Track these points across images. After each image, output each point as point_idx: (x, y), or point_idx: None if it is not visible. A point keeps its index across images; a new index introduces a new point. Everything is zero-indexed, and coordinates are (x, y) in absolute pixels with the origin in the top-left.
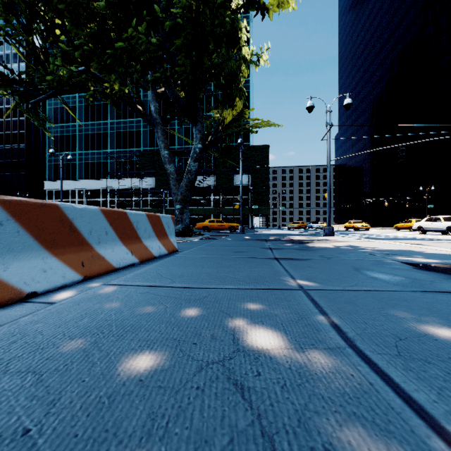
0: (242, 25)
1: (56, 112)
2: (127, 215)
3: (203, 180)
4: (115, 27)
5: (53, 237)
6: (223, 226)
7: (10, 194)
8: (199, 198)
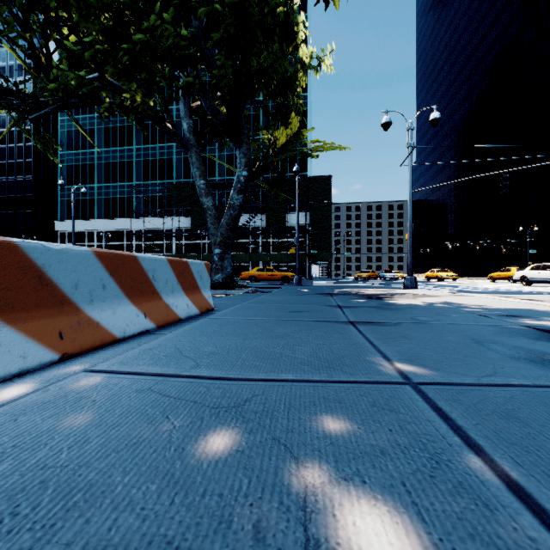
0: (299, 19)
1: (70, 136)
2: (137, 260)
3: (249, 219)
4: (136, 20)
5: (5, 294)
6: (274, 276)
7: (15, 236)
8: (245, 241)
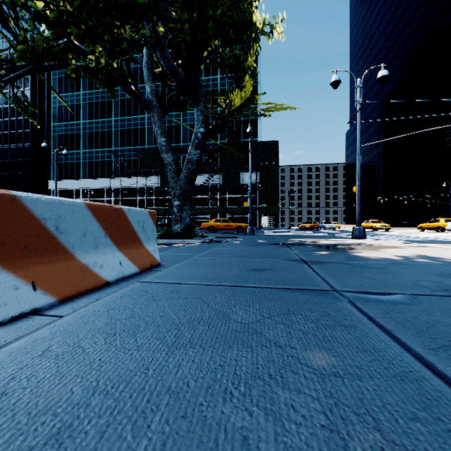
0: None
1: (61, 110)
2: (20, 202)
3: (209, 178)
4: None
5: None
6: (229, 226)
7: None
8: (205, 197)
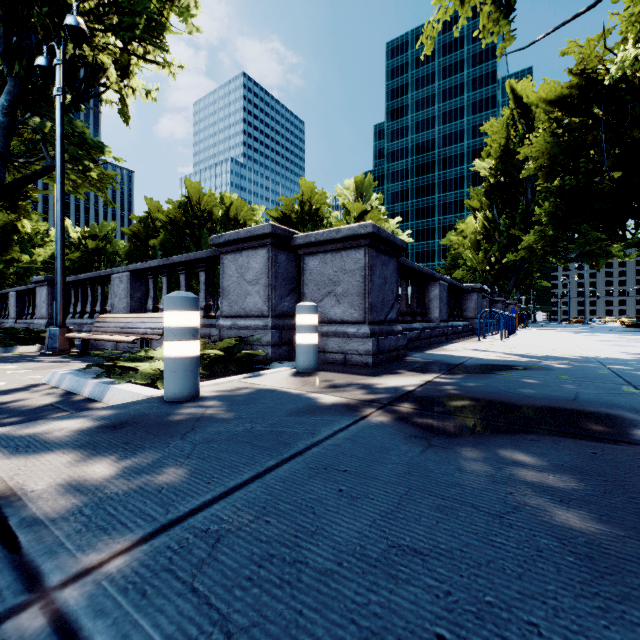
0: None
1: None
2: None
3: None
4: None
5: None
6: None
7: None
8: None
